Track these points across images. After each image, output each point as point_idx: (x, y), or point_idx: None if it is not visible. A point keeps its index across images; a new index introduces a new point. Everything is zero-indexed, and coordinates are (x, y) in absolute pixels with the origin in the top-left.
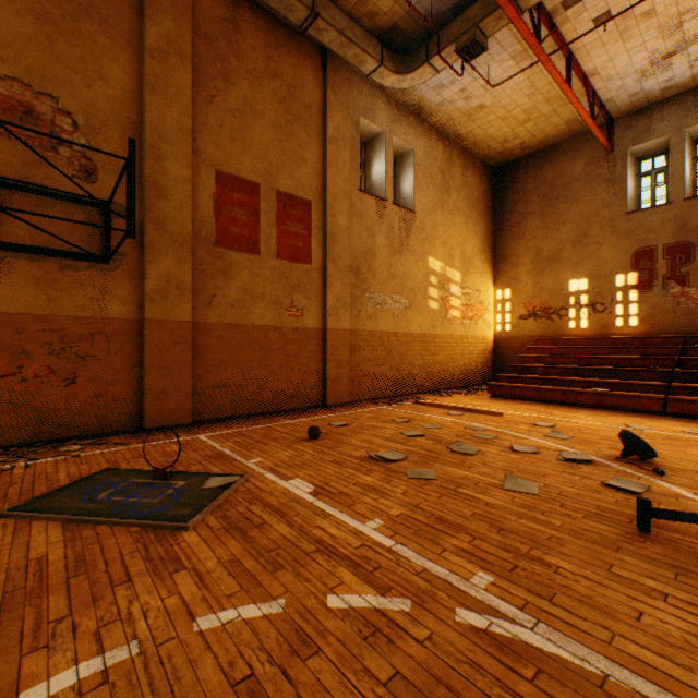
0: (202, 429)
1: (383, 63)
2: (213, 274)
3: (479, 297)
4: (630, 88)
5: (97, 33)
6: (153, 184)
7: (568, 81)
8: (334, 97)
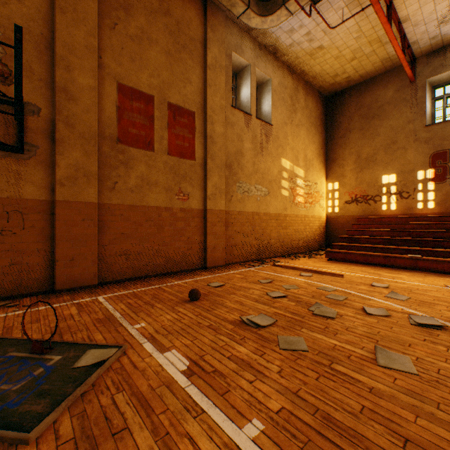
0: (104, 290)
1: (250, 7)
2: (115, 165)
3: (316, 188)
4: (431, 32)
5: None
6: (63, 90)
7: (389, 22)
8: (212, 34)
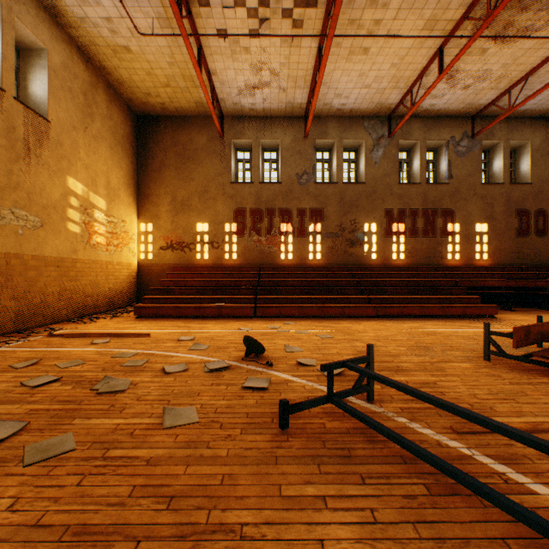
0: None
1: None
2: None
3: (125, 227)
4: (235, 98)
5: None
6: None
7: (200, 67)
8: None
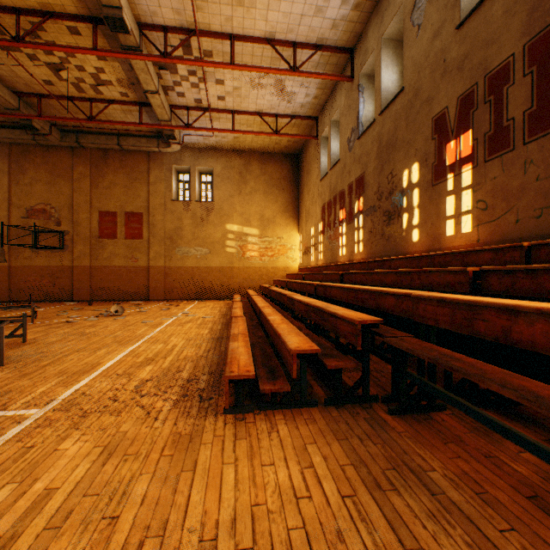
0: (86, 302)
1: (159, 147)
2: (98, 248)
3: (281, 241)
4: (294, 105)
5: (62, 181)
6: (76, 222)
7: (232, 126)
8: (154, 164)
